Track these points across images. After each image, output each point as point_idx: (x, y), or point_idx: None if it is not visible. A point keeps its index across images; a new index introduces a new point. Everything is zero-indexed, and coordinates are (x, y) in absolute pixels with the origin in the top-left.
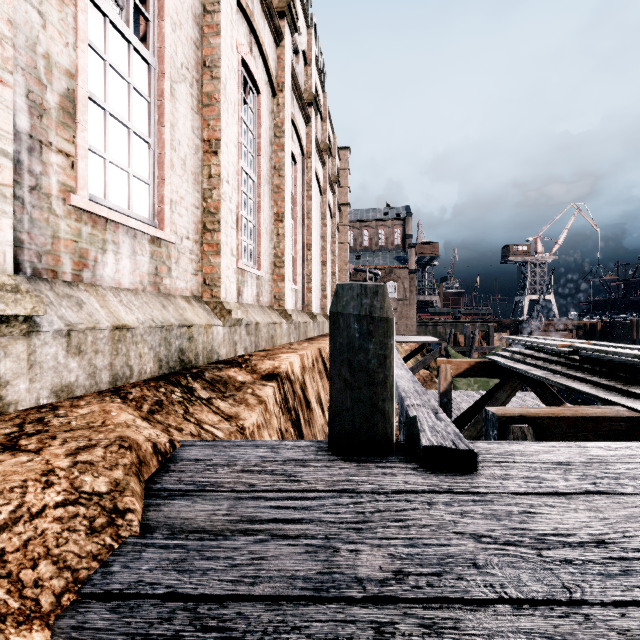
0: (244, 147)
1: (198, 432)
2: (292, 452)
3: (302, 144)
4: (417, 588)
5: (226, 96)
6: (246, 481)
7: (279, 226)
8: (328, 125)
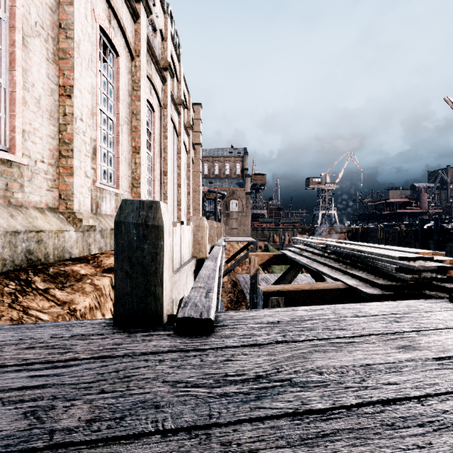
0: (104, 95)
1: (20, 317)
2: (83, 329)
3: (159, 97)
4: (96, 431)
5: (80, 53)
6: (22, 356)
7: (136, 156)
8: (183, 86)
